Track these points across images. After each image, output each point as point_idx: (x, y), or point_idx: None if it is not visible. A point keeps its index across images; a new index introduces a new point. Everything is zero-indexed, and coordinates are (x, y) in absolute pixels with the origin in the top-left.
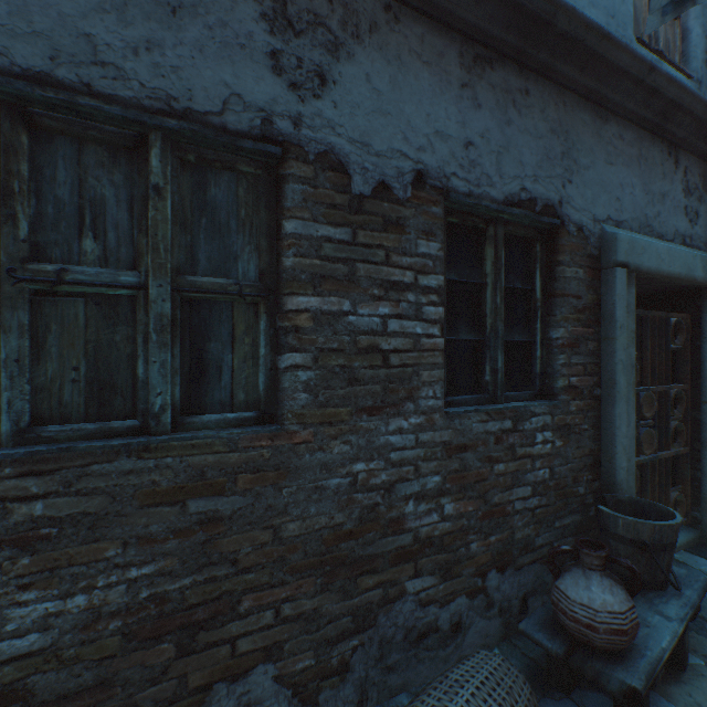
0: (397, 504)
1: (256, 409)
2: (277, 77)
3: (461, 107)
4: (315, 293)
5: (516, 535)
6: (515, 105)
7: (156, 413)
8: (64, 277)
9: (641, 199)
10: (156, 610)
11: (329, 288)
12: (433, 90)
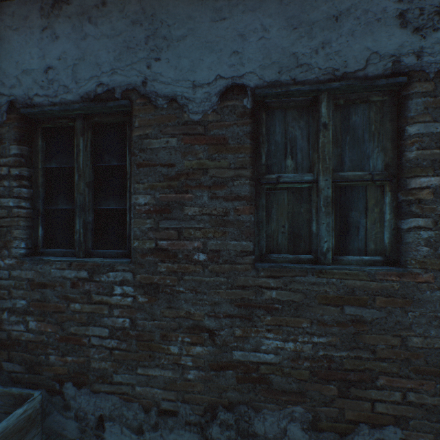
0: None
1: (381, 255)
2: (403, 29)
3: None
4: (434, 174)
5: None
6: None
7: (323, 252)
8: (279, 180)
9: None
10: (326, 364)
11: None
12: None
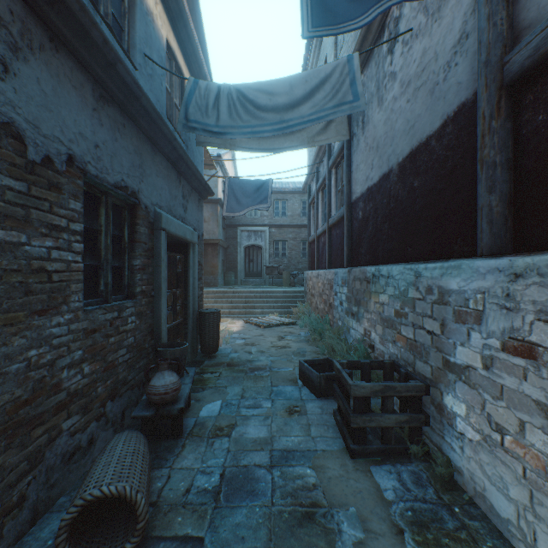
0: (57, 373)
1: None
2: None
3: (93, 122)
4: (1, 227)
5: (120, 377)
6: (120, 131)
7: None
8: None
9: (169, 197)
10: None
11: (12, 225)
12: (79, 105)
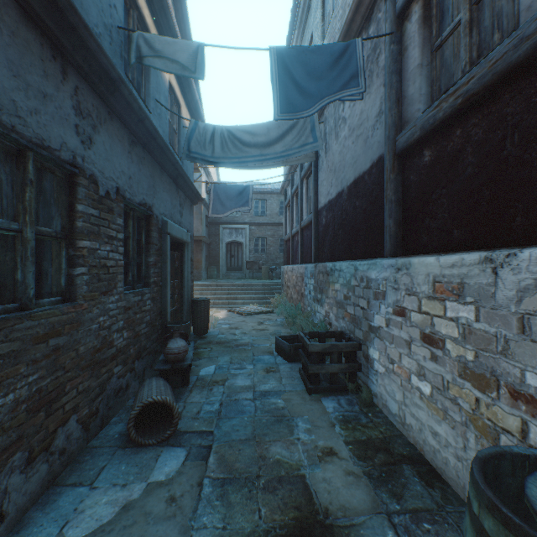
0: (112, 335)
1: (61, 295)
2: (78, 137)
3: (129, 161)
4: (89, 239)
5: (142, 344)
6: (142, 163)
7: (31, 298)
8: None
9: (171, 206)
10: (39, 396)
11: (93, 238)
12: (122, 152)
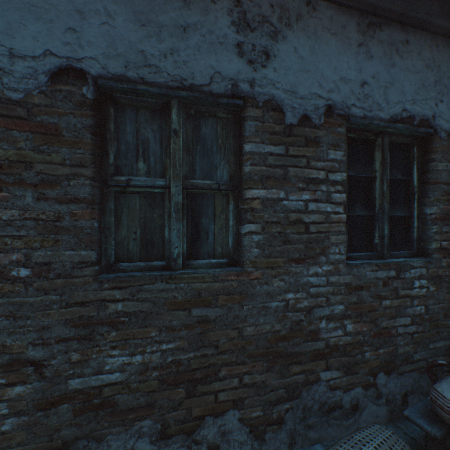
0: (314, 321)
1: (227, 257)
2: (240, 58)
3: (358, 59)
4: (262, 187)
5: (398, 350)
6: (398, 52)
7: (174, 258)
8: (130, 183)
9: None
10: (175, 369)
11: (271, 184)
12: (338, 51)
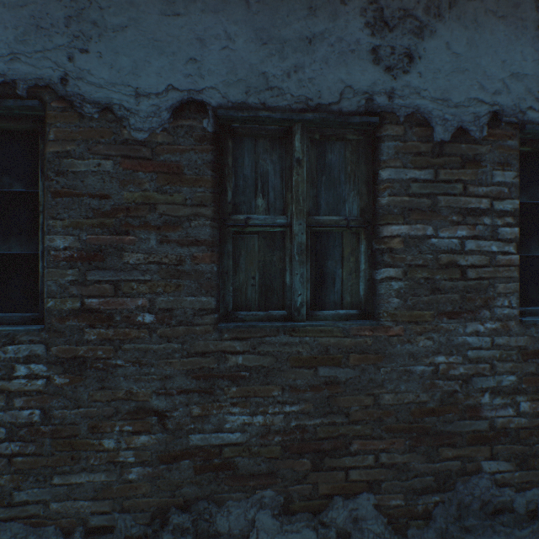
0: (473, 394)
1: (357, 308)
2: (376, 66)
3: (537, 46)
4: (404, 222)
5: None
6: None
7: (297, 307)
8: (248, 223)
9: None
10: (299, 435)
11: (415, 218)
12: (508, 38)
